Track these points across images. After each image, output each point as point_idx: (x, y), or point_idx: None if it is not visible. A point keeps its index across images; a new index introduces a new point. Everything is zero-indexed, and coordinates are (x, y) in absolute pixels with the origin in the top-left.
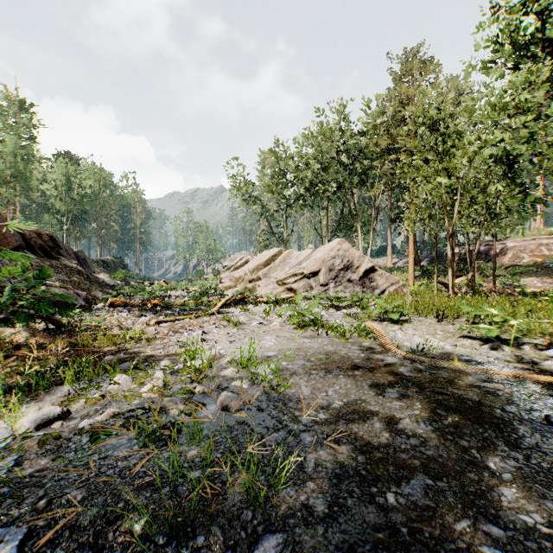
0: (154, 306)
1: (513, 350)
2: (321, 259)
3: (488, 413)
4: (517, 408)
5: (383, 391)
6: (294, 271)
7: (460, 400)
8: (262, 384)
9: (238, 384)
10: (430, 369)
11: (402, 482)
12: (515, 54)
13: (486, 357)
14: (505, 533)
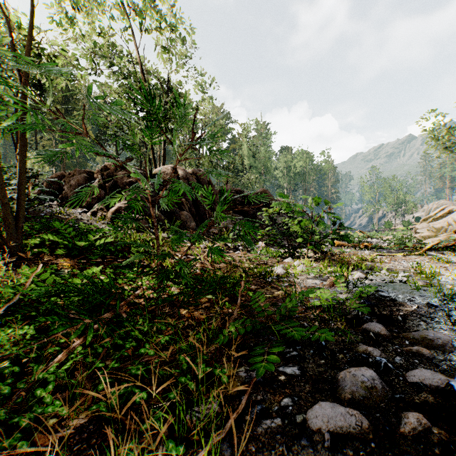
0: (364, 247)
1: None
2: None
3: None
4: None
5: None
6: None
7: None
8: None
9: None
10: None
11: None
12: None
13: None
14: None
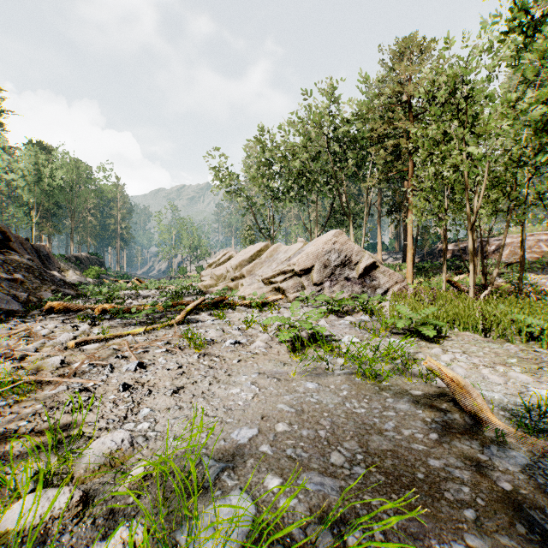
0: (102, 312)
1: None
2: (315, 254)
3: None
4: None
5: None
6: (282, 268)
7: None
8: None
9: None
10: None
11: None
12: (530, 25)
13: None
14: None
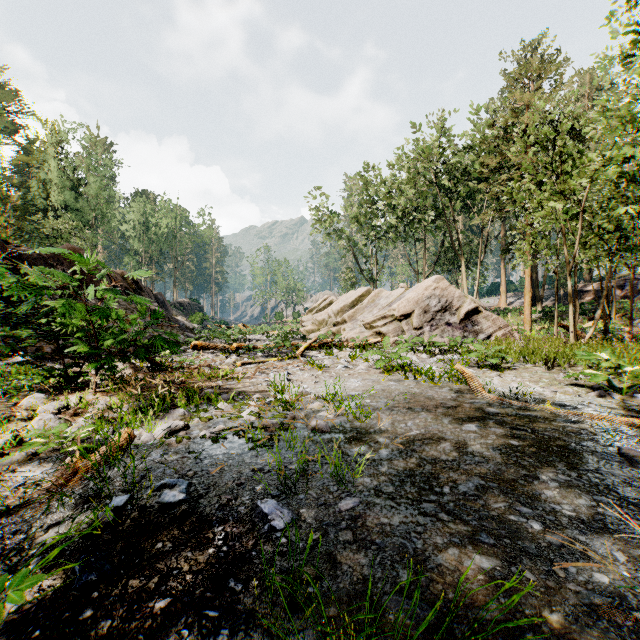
0: (236, 349)
1: (624, 398)
2: (415, 300)
3: (561, 445)
4: (594, 443)
5: (461, 426)
6: (383, 313)
7: (538, 435)
8: (346, 415)
9: (324, 414)
10: (518, 411)
11: (458, 481)
12: None
13: (587, 403)
14: (533, 512)
